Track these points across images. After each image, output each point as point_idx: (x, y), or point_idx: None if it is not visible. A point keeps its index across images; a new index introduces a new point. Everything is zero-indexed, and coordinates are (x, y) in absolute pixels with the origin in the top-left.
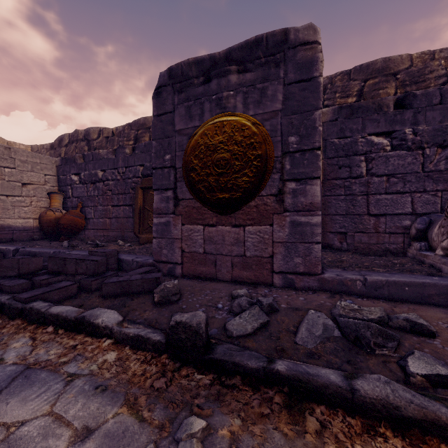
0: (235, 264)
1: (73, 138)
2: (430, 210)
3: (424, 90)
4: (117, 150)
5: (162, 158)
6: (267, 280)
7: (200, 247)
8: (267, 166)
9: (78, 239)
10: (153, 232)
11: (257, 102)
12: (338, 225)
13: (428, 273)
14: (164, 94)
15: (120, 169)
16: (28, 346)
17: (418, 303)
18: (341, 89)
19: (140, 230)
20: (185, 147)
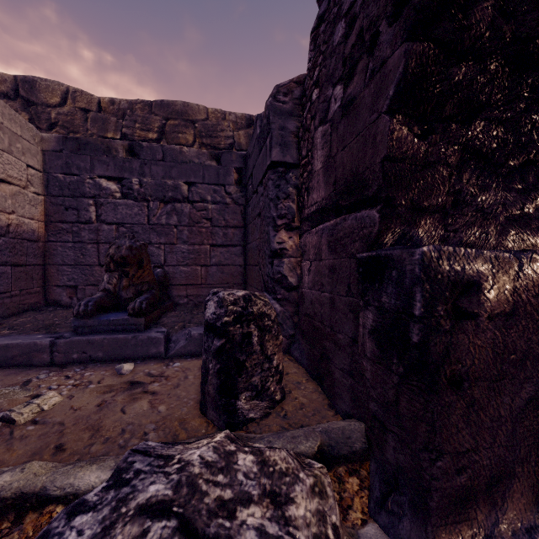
0: None
1: None
2: (156, 262)
3: (150, 144)
4: None
5: None
6: None
7: None
8: None
9: None
10: None
11: None
12: (67, 277)
13: (49, 331)
14: None
15: None
16: None
17: (4, 367)
18: (142, 120)
19: None
20: None
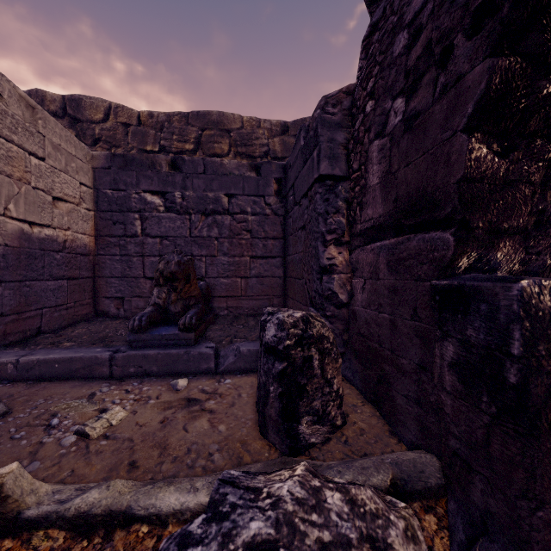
0: None
1: None
2: (197, 274)
3: (192, 157)
4: None
5: None
6: None
7: None
8: None
9: None
10: None
11: None
12: (115, 289)
13: (106, 344)
14: None
15: None
16: None
17: (69, 379)
18: (179, 131)
19: None
20: None
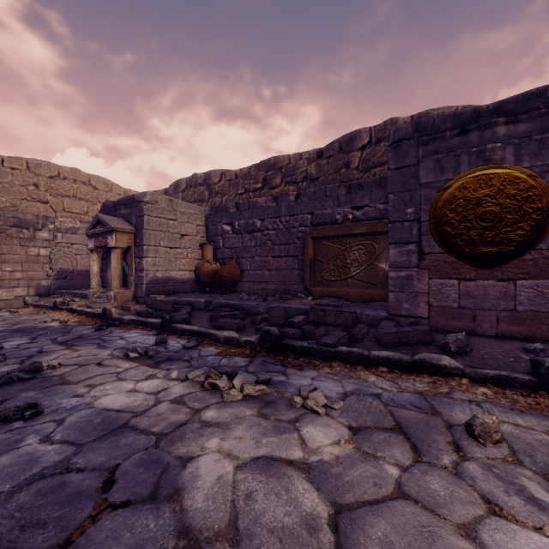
0: (500, 319)
1: (191, 182)
2: None
3: None
4: (280, 197)
5: (401, 211)
6: (545, 336)
7: (452, 301)
8: (547, 219)
9: (230, 291)
10: (389, 285)
11: (533, 154)
12: None
13: None
14: (405, 147)
15: (283, 218)
16: (385, 381)
17: None
18: None
19: (311, 283)
20: (432, 200)
